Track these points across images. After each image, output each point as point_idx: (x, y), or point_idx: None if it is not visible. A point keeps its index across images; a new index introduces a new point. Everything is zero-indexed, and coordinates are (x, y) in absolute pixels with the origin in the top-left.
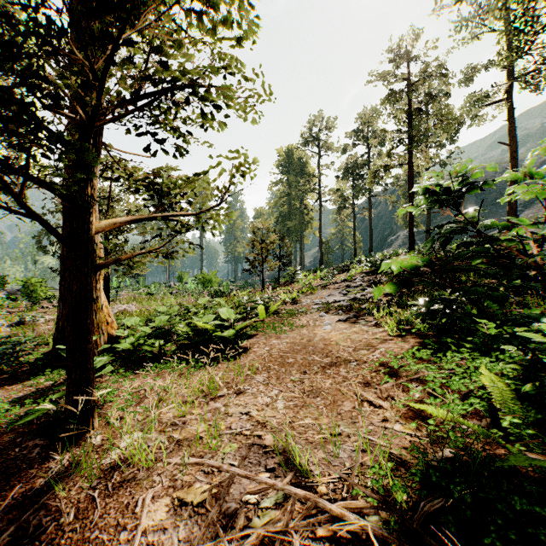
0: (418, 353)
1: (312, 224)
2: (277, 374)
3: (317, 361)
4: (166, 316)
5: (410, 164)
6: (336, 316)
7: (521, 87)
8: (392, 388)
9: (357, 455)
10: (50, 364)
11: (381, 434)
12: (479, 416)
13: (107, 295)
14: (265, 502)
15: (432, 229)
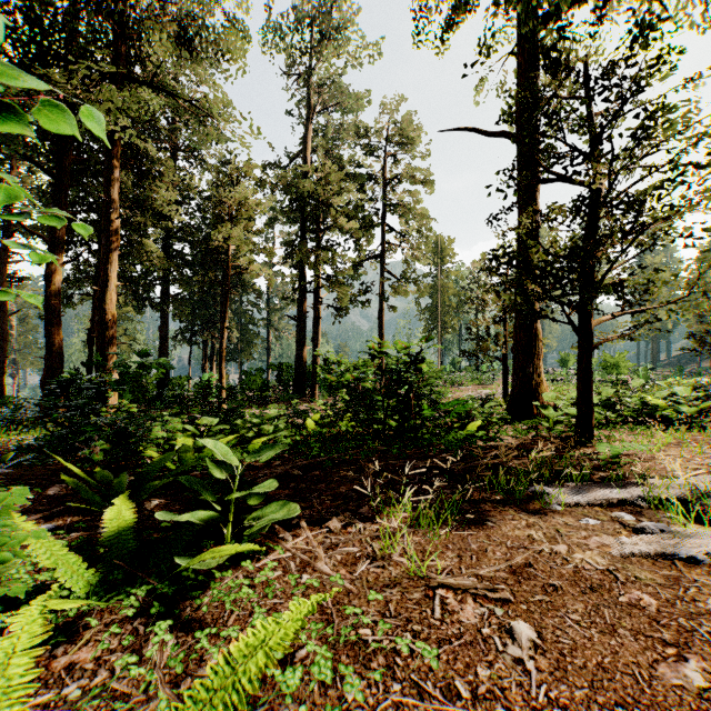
0: None
1: None
2: None
3: None
4: (613, 389)
5: None
6: None
7: None
8: None
9: None
10: (514, 418)
11: None
12: None
13: (505, 376)
14: None
15: None
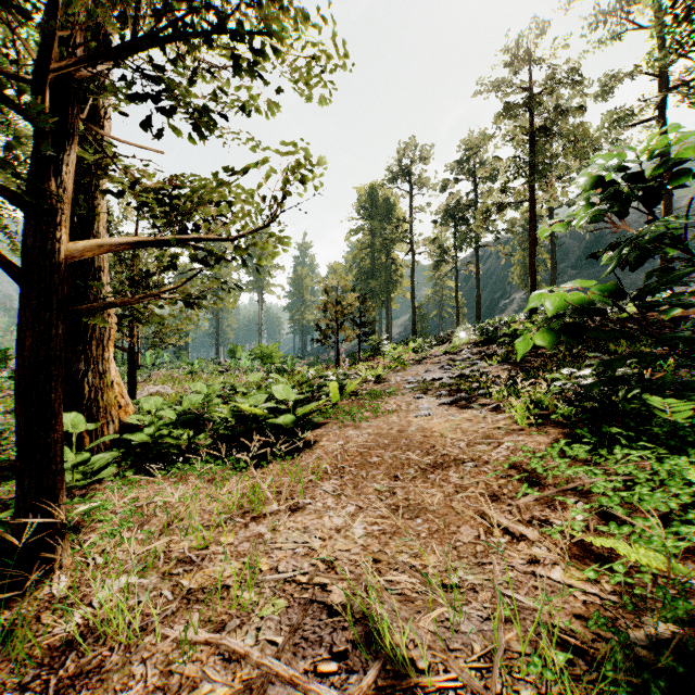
0: (568, 449)
1: (402, 284)
2: (355, 479)
3: (414, 460)
4: (198, 395)
5: (532, 201)
6: (438, 397)
7: (682, 96)
8: (535, 504)
9: (497, 634)
10: None
11: (530, 587)
12: (693, 556)
13: (132, 372)
14: None
15: (600, 253)
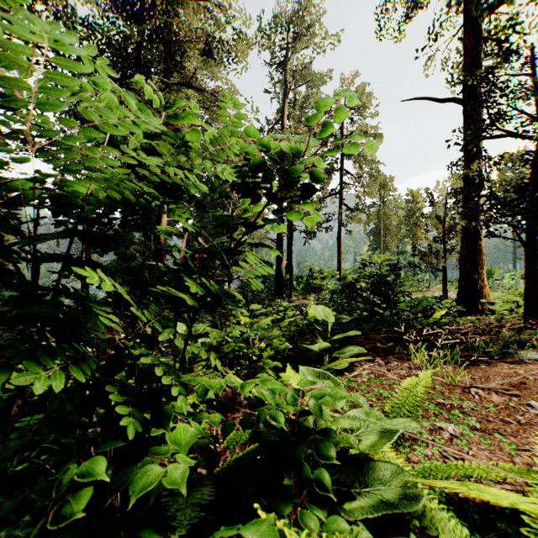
0: None
1: None
2: None
3: None
4: None
5: None
6: None
7: None
8: None
9: None
10: (462, 312)
11: None
12: None
13: (444, 283)
14: None
15: None
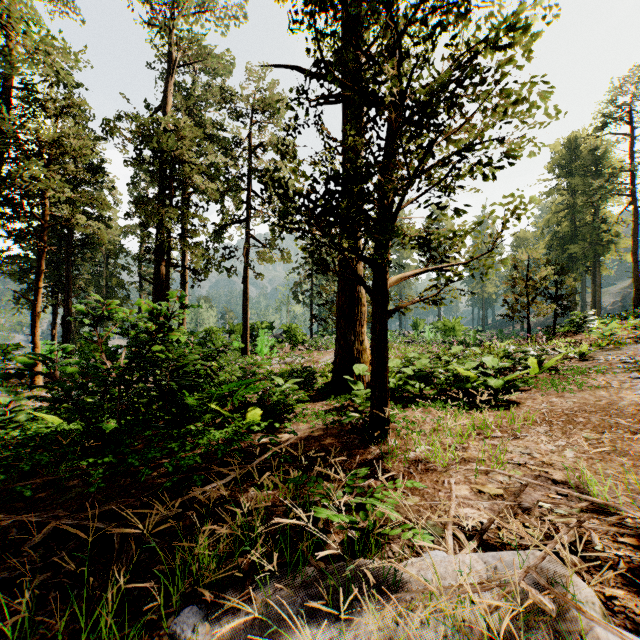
0: None
1: (617, 244)
2: (562, 429)
3: (623, 425)
4: (426, 360)
5: None
6: None
7: None
8: None
9: None
10: (333, 392)
11: None
12: None
13: None
14: (559, 510)
15: None
